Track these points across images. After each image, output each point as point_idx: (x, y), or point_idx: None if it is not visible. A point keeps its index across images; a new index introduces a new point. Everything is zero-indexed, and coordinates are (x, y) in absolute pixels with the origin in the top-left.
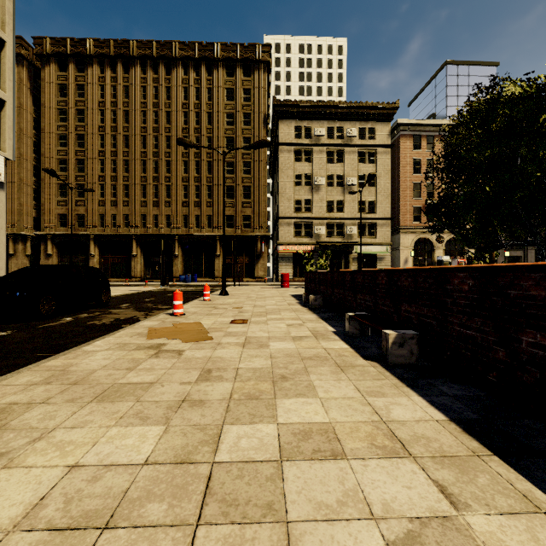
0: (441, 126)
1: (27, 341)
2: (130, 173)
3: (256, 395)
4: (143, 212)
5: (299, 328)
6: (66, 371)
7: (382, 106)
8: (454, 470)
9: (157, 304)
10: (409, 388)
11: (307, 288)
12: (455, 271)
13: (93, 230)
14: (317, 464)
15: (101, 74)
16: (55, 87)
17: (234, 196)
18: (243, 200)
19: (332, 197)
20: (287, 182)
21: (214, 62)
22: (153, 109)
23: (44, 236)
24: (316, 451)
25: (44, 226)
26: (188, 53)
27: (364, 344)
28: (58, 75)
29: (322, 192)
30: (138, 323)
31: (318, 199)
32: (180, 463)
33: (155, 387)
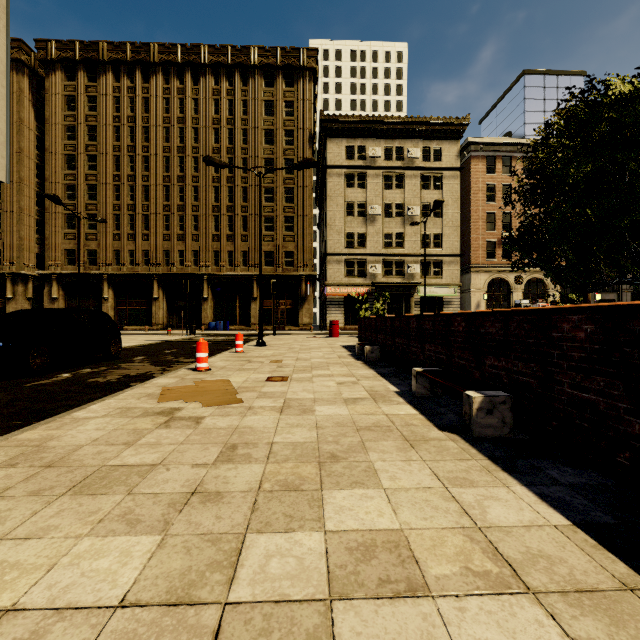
0: (519, 146)
1: (5, 405)
2: (151, 201)
3: (295, 484)
4: (166, 248)
5: (352, 387)
6: (42, 447)
7: (450, 121)
8: (602, 619)
9: (178, 357)
10: (506, 473)
11: (361, 338)
12: (565, 313)
13: (106, 269)
14: (387, 607)
15: (116, 84)
16: (61, 99)
17: (273, 229)
18: (285, 234)
19: (390, 230)
20: (336, 211)
21: (250, 70)
22: (178, 125)
23: (49, 276)
24: (383, 582)
25: (49, 264)
26: (219, 58)
27: (437, 408)
28: (65, 85)
29: (379, 223)
30: (151, 381)
31: (374, 232)
32: (174, 605)
33: (157, 472)
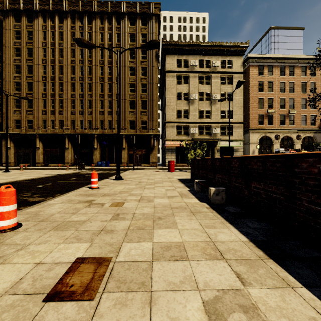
0: (278, 59)
1: None
2: (64, 92)
3: None
4: (73, 119)
5: None
6: None
7: (237, 44)
8: None
9: (34, 194)
10: None
11: (194, 174)
12: None
13: (38, 131)
14: None
15: (43, 24)
16: (12, 33)
17: (135, 107)
18: (141, 110)
19: (202, 108)
20: (171, 97)
21: (121, 15)
22: (80, 48)
23: (5, 135)
24: None
25: (5, 128)
26: (103, 9)
27: None
28: (14, 24)
29: (196, 104)
30: None
31: (193, 109)
32: None
33: None
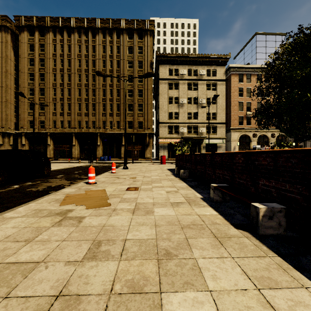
0: (255, 68)
1: None
2: (71, 96)
3: (140, 285)
4: (79, 119)
5: (175, 194)
6: None
7: (220, 56)
8: None
9: (81, 175)
10: (298, 272)
11: (177, 165)
12: None
13: (49, 130)
14: None
15: (54, 38)
16: (27, 45)
17: (132, 110)
18: (138, 112)
19: (190, 110)
20: (164, 101)
21: (121, 31)
22: (85, 58)
23: (20, 133)
24: None
25: (20, 127)
26: (105, 25)
27: (228, 210)
28: (29, 38)
29: (185, 107)
30: (61, 190)
31: (182, 111)
32: None
33: (37, 270)
